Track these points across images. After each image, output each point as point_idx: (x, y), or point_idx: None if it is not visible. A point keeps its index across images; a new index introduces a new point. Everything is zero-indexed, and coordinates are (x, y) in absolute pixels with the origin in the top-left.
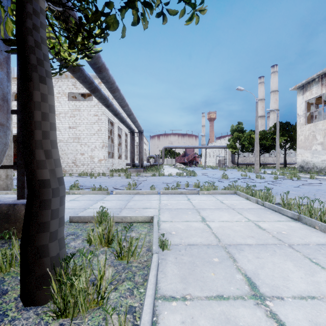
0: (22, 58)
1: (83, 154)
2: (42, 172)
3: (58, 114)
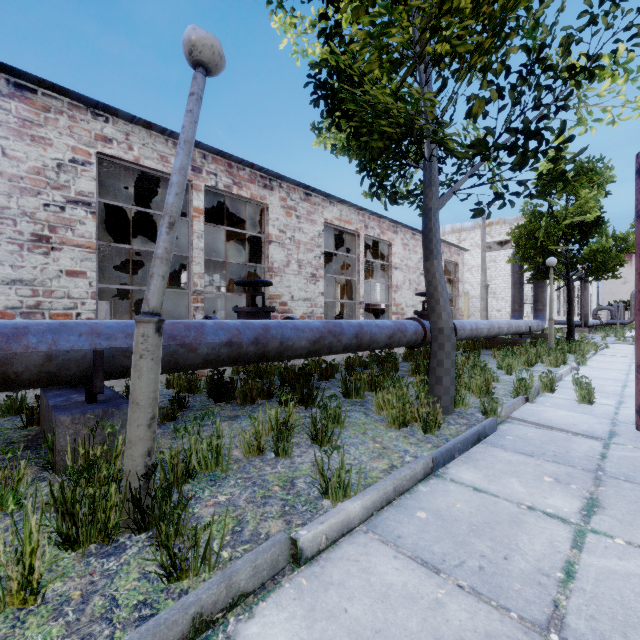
0: (568, 301)
1: (500, 310)
2: (572, 323)
3: (470, 268)
